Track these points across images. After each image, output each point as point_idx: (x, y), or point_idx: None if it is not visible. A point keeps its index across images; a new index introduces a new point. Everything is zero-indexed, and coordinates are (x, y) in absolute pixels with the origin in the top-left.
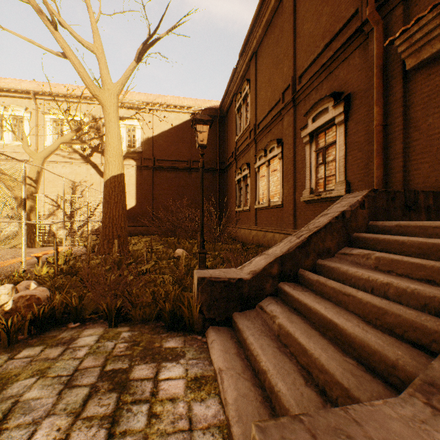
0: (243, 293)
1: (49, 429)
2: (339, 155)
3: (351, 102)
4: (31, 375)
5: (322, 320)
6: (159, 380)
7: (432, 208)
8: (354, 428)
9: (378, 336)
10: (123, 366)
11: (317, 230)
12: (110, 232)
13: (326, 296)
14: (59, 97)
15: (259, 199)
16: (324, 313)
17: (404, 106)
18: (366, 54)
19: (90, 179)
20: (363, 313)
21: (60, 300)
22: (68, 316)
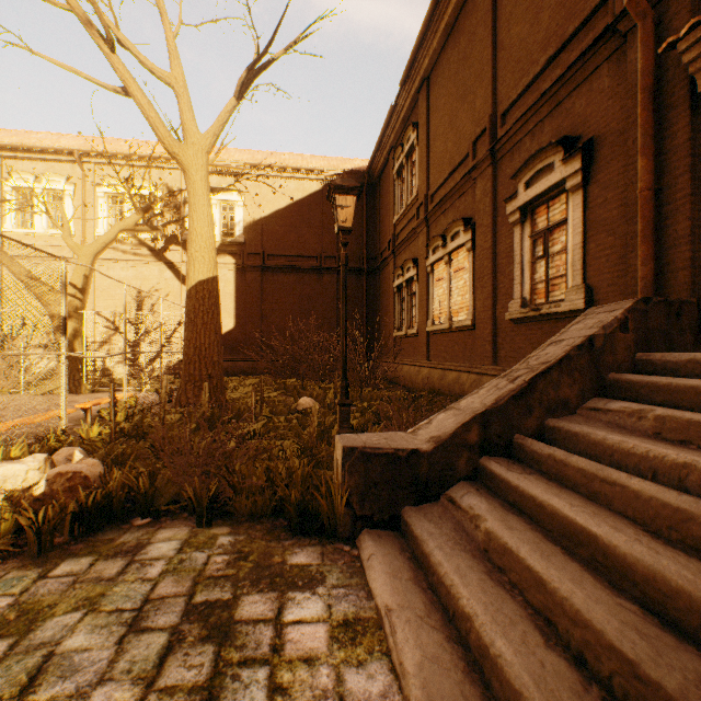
0: (420, 475)
1: None
2: (574, 242)
3: (595, 152)
4: (74, 606)
5: (565, 527)
6: (283, 624)
7: None
8: None
9: (681, 562)
10: (223, 596)
11: (546, 369)
12: (196, 369)
13: (567, 483)
14: (117, 160)
15: (433, 316)
16: (569, 514)
17: (693, 156)
18: (621, 70)
19: (164, 286)
20: (642, 516)
21: (120, 480)
22: (132, 506)
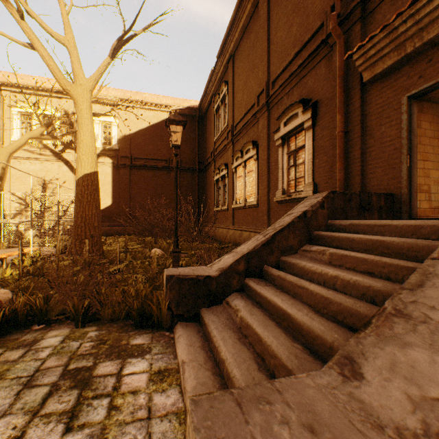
0: (211, 290)
1: (5, 428)
2: (308, 158)
3: (318, 108)
4: None
5: (278, 312)
6: (122, 375)
7: (384, 209)
8: (275, 396)
9: (322, 323)
10: (87, 364)
11: (281, 229)
12: (82, 231)
13: (285, 290)
14: (27, 90)
15: (236, 198)
16: (280, 304)
17: (362, 115)
18: (330, 65)
19: (62, 176)
20: (314, 303)
21: (24, 301)
22: (32, 318)
